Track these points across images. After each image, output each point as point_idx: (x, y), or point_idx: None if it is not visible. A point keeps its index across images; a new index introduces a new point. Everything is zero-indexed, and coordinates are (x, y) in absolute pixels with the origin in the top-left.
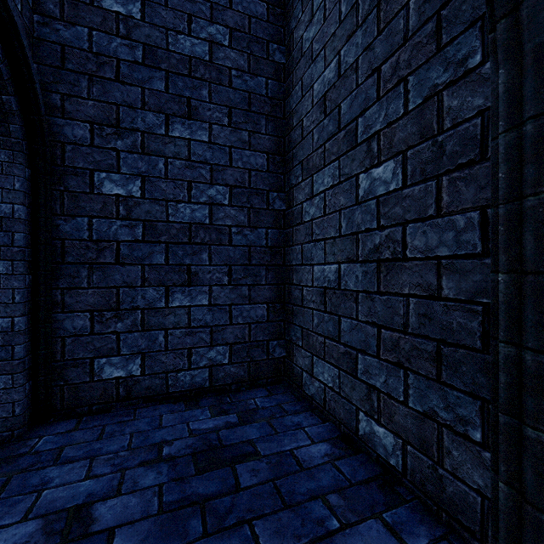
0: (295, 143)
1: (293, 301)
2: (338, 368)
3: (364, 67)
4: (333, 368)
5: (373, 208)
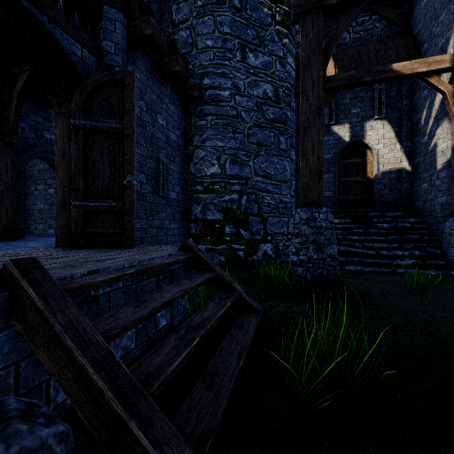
0: (31, 175)
1: (30, 214)
2: (44, 224)
3: (49, 172)
4: (42, 225)
5: (50, 196)
